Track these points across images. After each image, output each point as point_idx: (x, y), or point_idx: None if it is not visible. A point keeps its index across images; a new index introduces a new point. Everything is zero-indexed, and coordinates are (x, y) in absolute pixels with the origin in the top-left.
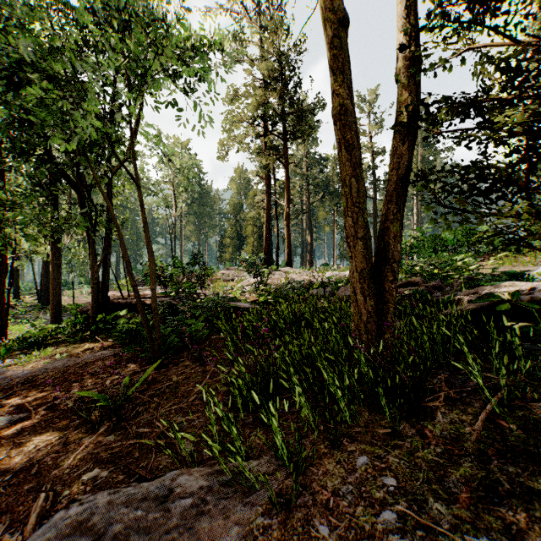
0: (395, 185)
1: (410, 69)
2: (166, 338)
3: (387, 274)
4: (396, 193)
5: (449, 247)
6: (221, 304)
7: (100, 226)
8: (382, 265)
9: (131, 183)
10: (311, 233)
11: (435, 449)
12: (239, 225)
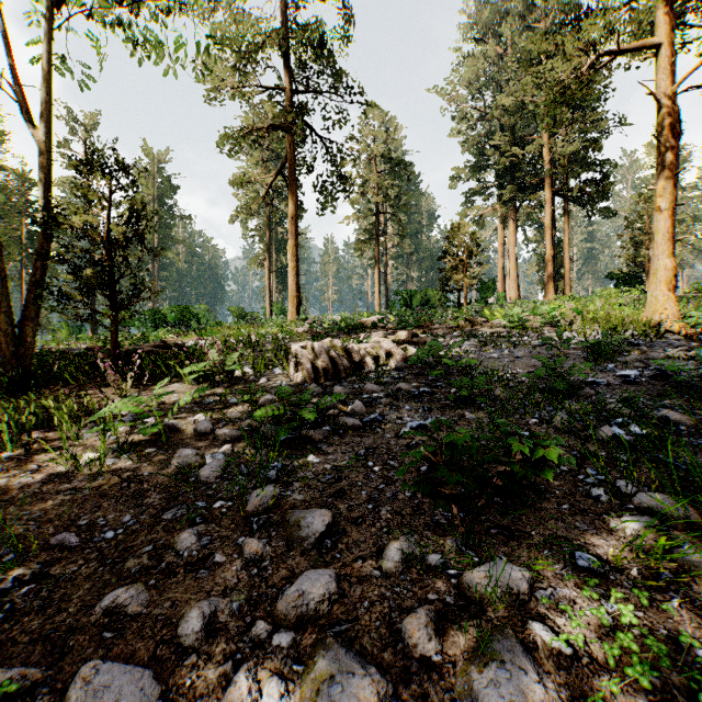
0: (34, 284)
1: (43, 226)
2: None
3: (28, 333)
4: (35, 289)
5: (169, 323)
6: None
7: None
8: (25, 328)
9: None
10: None
11: (37, 399)
12: None
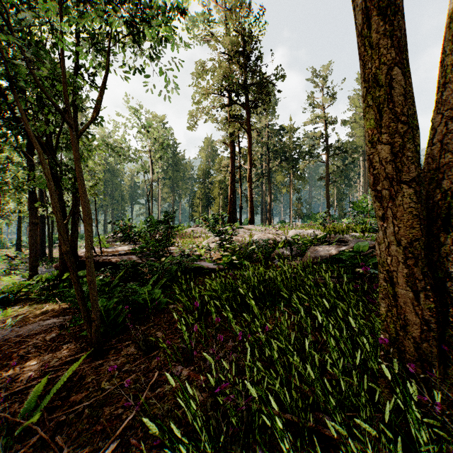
0: None
1: None
2: (115, 310)
3: (452, 248)
4: None
5: None
6: (184, 264)
7: (66, 186)
8: (439, 232)
9: (113, 151)
10: (270, 194)
11: None
12: (207, 187)
